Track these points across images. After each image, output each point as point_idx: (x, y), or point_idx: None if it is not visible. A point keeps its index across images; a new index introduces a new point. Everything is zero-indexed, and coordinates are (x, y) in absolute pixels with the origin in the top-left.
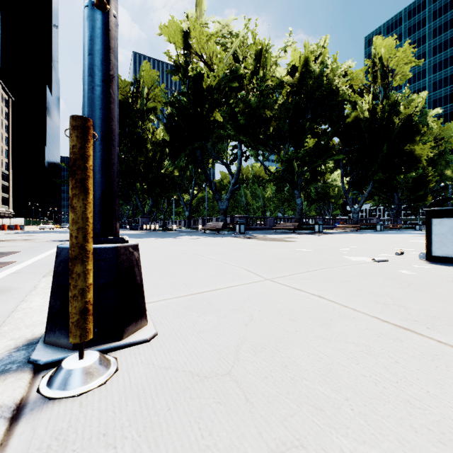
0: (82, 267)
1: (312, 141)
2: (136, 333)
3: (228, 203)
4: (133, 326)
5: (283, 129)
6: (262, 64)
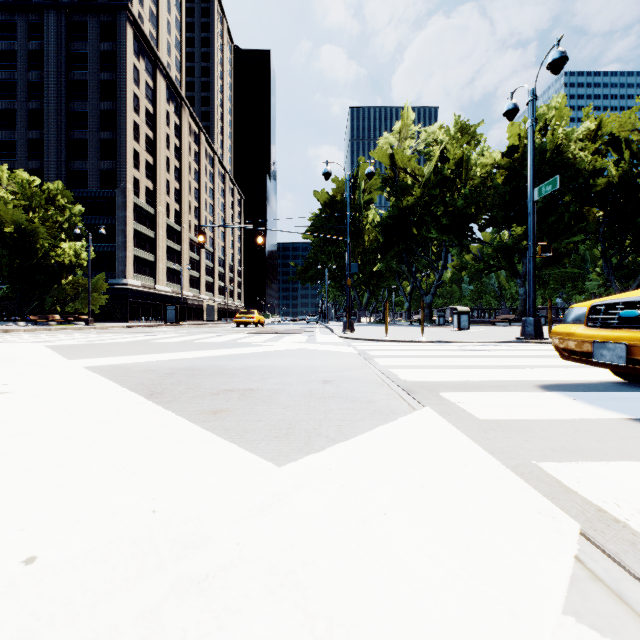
0: (348, 322)
1: (521, 232)
2: (353, 332)
3: (432, 297)
4: (353, 332)
5: (498, 217)
6: (464, 167)
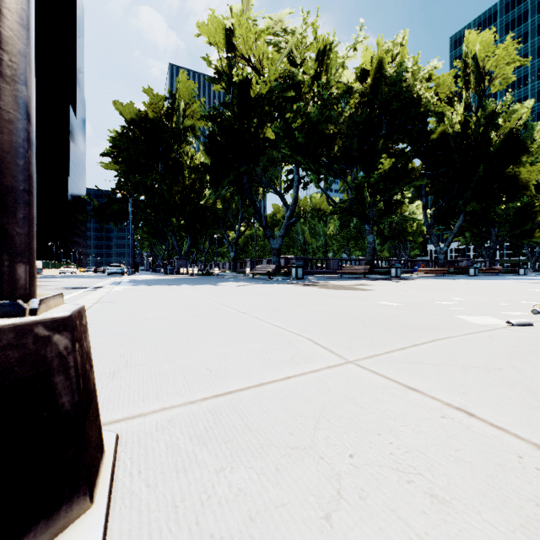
0: None
1: (388, 163)
2: None
3: (282, 241)
4: (37, 533)
5: (351, 149)
6: (325, 67)
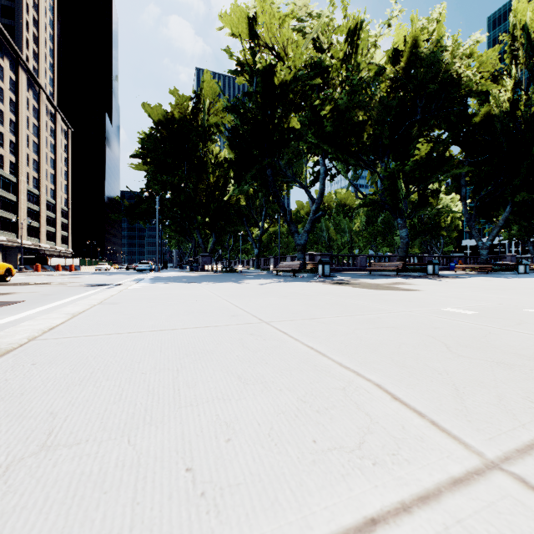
0: None
1: (425, 149)
2: None
3: (307, 236)
4: None
5: (381, 137)
6: (354, 49)
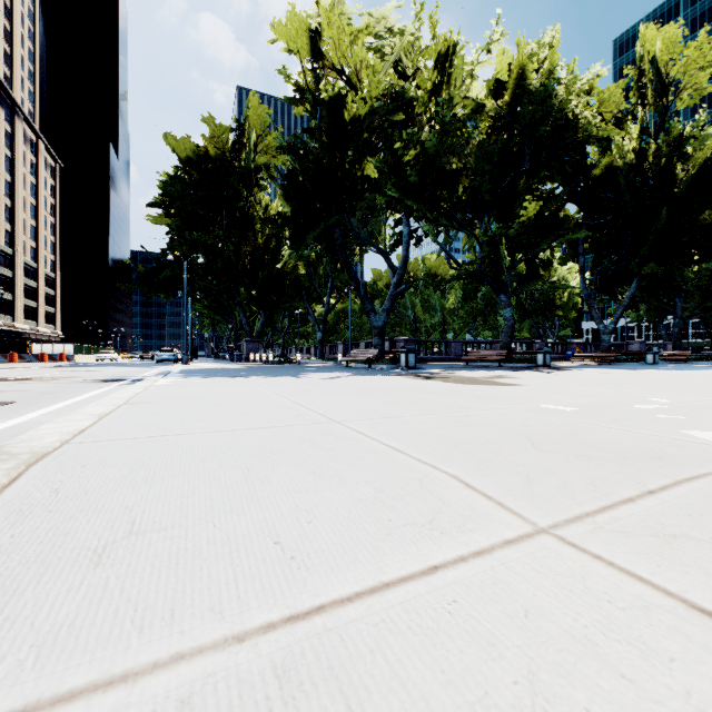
0: None
1: (534, 208)
2: None
3: (386, 317)
4: None
5: (480, 191)
6: (446, 78)
